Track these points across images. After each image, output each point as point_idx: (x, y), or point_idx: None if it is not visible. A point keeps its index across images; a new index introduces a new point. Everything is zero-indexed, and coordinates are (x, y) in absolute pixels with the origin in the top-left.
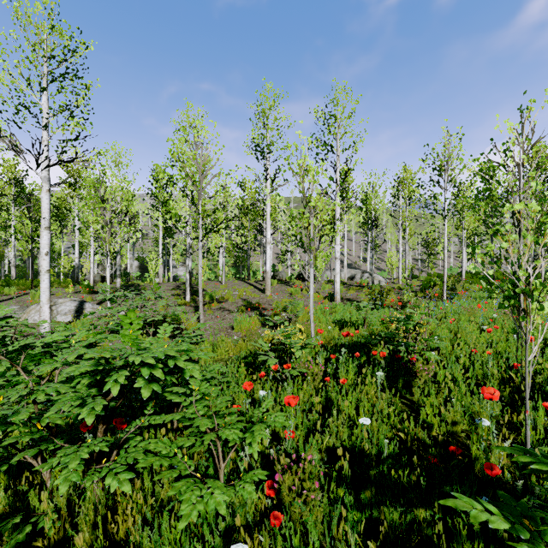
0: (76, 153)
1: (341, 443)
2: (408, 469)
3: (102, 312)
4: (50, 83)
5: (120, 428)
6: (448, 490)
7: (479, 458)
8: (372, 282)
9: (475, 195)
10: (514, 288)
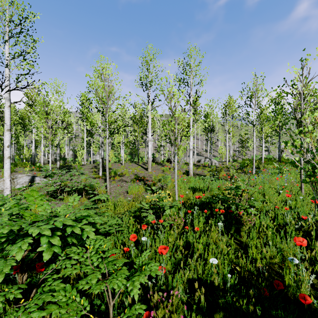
0: (27, 83)
1: (197, 275)
2: (246, 299)
3: (44, 183)
4: (10, 38)
5: (39, 272)
6: (274, 313)
7: (292, 286)
8: (211, 163)
9: (275, 111)
10: (313, 169)
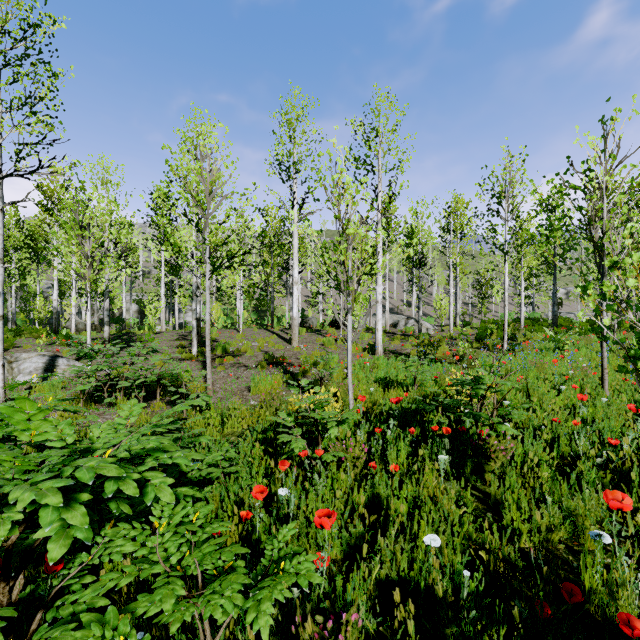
0: (40, 162)
1: (396, 570)
2: (505, 628)
3: (74, 371)
4: (3, 67)
5: (50, 572)
6: None
7: (598, 593)
8: (420, 330)
9: (550, 224)
10: None
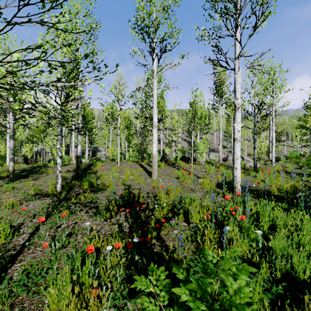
0: None
1: None
2: None
3: None
4: None
5: None
6: None
7: None
8: (255, 164)
9: None
10: None
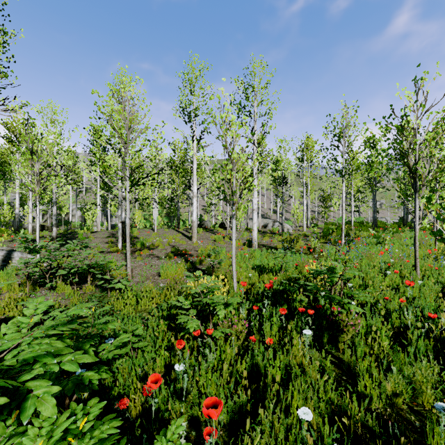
0: None
1: (274, 437)
2: None
3: (21, 263)
4: None
5: None
6: None
7: None
8: (283, 230)
9: (379, 154)
10: None
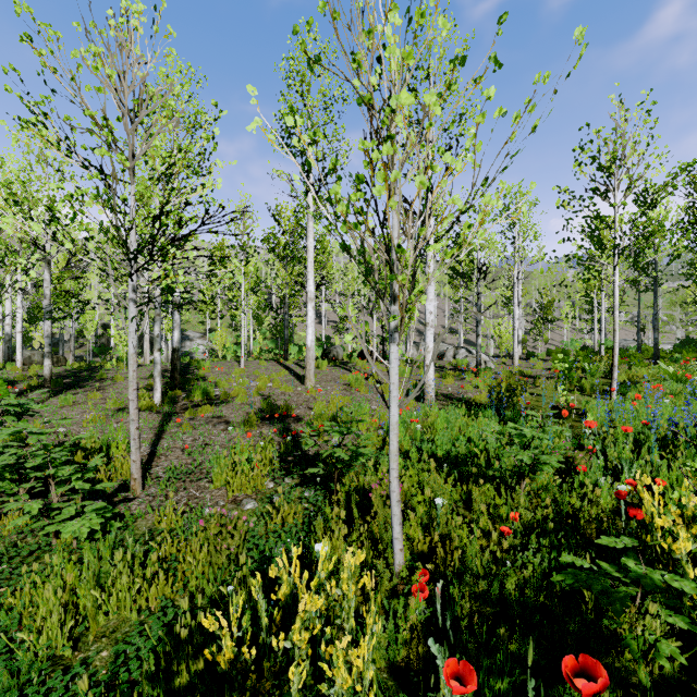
0: None
1: None
2: None
3: None
4: None
5: None
6: None
7: None
8: (478, 363)
9: None
10: None
